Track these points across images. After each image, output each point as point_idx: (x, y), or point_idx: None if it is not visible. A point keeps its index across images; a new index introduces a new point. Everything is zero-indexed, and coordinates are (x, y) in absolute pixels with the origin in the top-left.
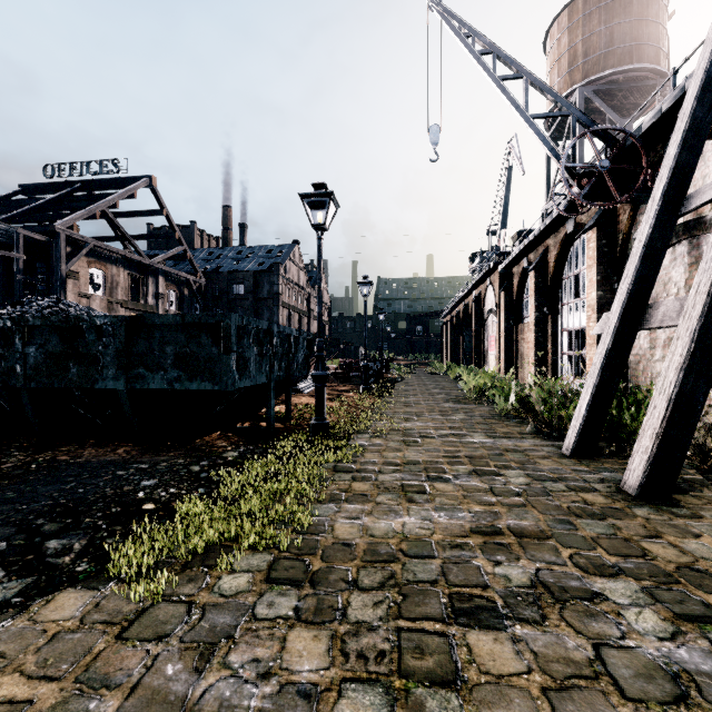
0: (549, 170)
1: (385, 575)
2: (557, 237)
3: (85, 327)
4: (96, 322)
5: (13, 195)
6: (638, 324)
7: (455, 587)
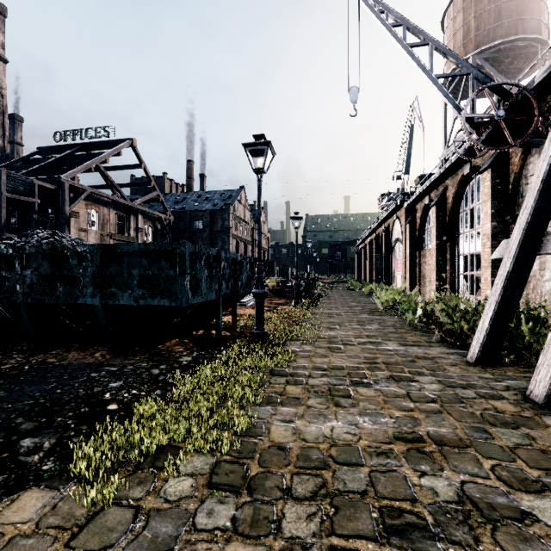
0: (445, 125)
1: (317, 484)
2: (455, 178)
3: (69, 254)
4: (77, 249)
5: (32, 155)
6: (536, 249)
7: (384, 500)
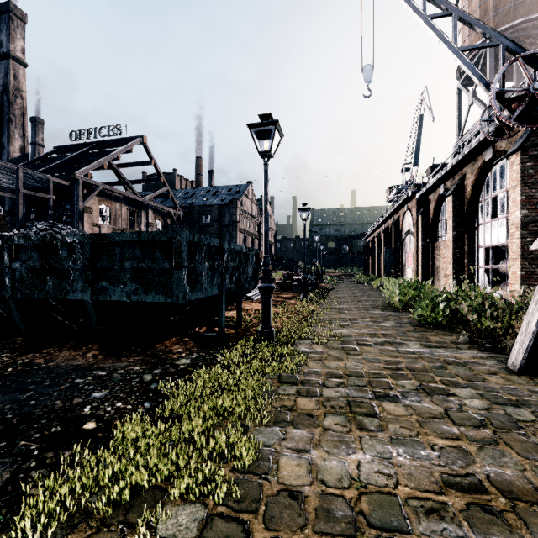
0: (460, 112)
1: None
2: (475, 165)
3: (58, 245)
4: (66, 240)
5: (50, 154)
6: None
7: None
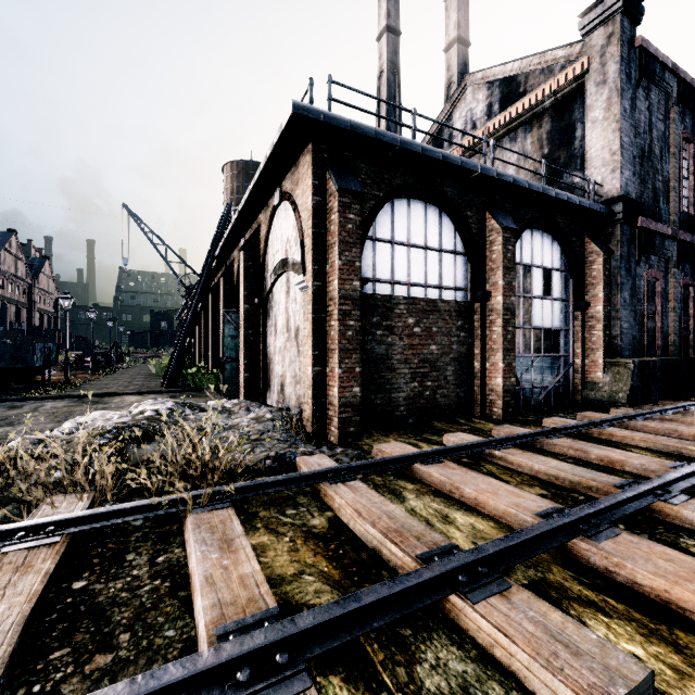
0: None
1: None
2: None
3: None
4: None
5: None
6: None
7: None
